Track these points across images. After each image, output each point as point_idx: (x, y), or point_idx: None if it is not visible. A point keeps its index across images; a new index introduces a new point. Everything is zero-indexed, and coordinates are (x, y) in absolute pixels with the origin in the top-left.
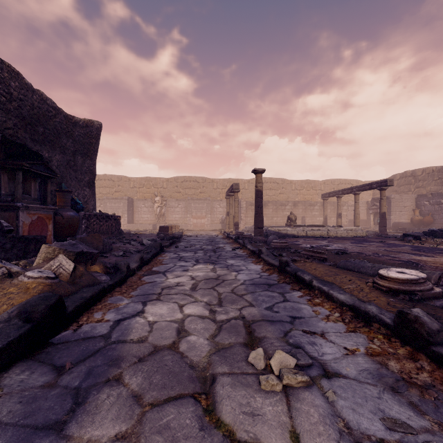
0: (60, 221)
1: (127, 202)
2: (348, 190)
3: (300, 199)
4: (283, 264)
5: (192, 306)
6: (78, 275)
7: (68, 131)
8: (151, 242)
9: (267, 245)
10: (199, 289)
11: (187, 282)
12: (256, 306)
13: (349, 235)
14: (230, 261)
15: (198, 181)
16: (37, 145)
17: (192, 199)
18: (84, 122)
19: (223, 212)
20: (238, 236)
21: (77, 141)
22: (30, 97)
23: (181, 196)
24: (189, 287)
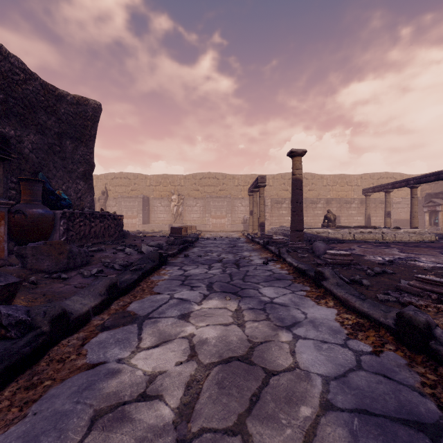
0: (22, 222)
1: (142, 201)
2: (402, 182)
3: (333, 196)
4: (419, 331)
5: None
6: None
7: (49, 106)
8: (153, 249)
9: (316, 257)
10: (198, 441)
11: (175, 376)
12: None
13: (413, 240)
14: (265, 292)
15: (217, 178)
16: None
17: (211, 196)
18: (74, 97)
19: (245, 211)
20: (267, 241)
21: (65, 121)
22: None
23: (200, 194)
24: (174, 405)
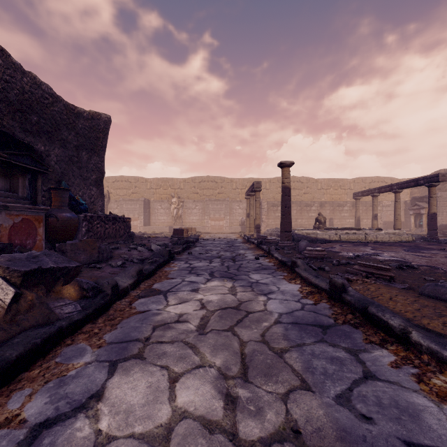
0: (54, 224)
1: (143, 203)
2: (387, 187)
3: (327, 199)
4: (337, 288)
5: (193, 383)
6: (24, 307)
7: (70, 123)
8: (161, 247)
9: (298, 253)
10: (210, 332)
11: (194, 314)
12: (315, 391)
13: (392, 240)
14: (254, 276)
15: (216, 181)
16: (30, 136)
17: (210, 199)
18: (89, 113)
19: (243, 213)
20: (261, 241)
21: (81, 135)
22: (19, 80)
23: (199, 197)
24: (195, 324)
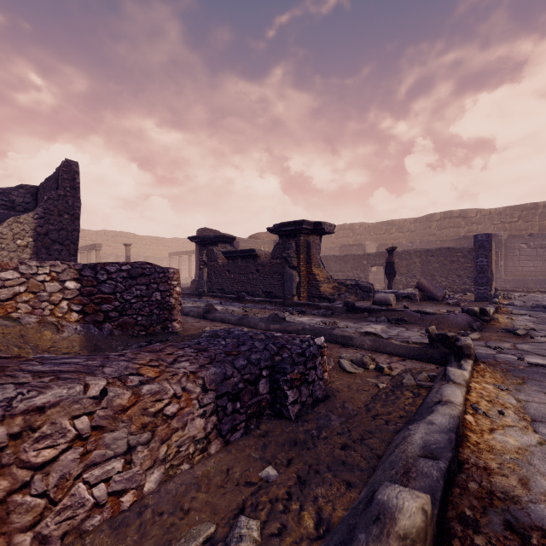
0: None
1: None
2: (185, 252)
3: (151, 253)
4: None
5: None
6: None
7: None
8: None
9: None
10: None
11: None
12: None
13: (184, 283)
14: None
15: None
16: None
17: None
18: None
19: None
20: None
21: None
22: None
23: None
24: None
